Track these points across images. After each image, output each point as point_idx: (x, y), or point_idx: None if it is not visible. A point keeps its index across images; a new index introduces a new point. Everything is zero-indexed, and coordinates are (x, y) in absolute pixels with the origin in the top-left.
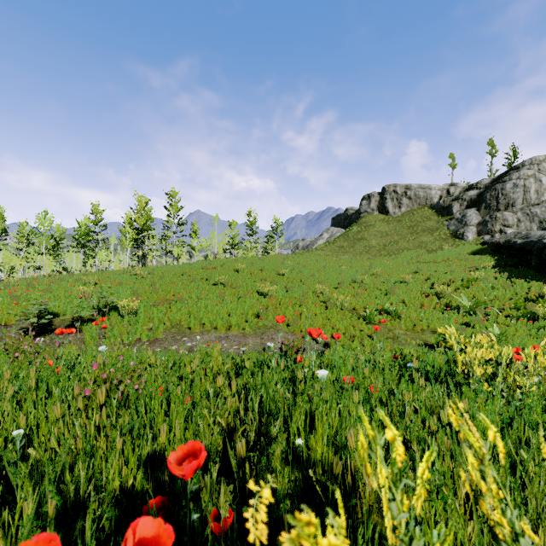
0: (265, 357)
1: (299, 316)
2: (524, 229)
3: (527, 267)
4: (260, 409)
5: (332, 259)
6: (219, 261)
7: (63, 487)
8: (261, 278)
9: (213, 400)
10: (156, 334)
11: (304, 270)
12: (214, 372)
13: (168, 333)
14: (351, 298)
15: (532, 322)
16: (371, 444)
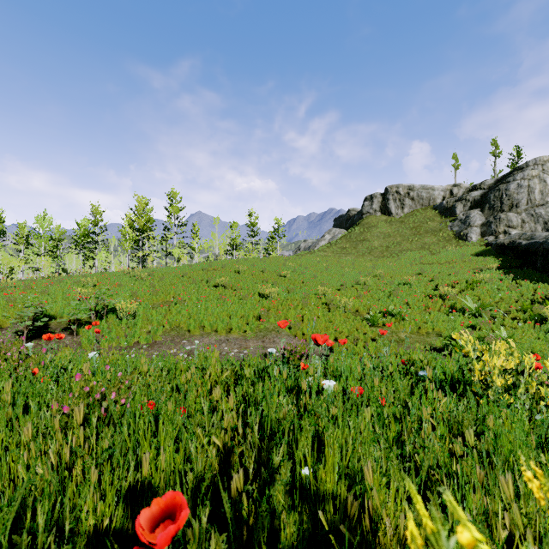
0: (267, 364)
1: (301, 319)
2: (528, 230)
3: (532, 268)
4: (261, 425)
5: (334, 261)
6: (220, 262)
7: (17, 538)
8: (262, 280)
9: (208, 417)
10: (155, 337)
11: (306, 272)
12: (212, 380)
13: (167, 336)
14: (354, 300)
15: (540, 324)
16: (389, 473)
